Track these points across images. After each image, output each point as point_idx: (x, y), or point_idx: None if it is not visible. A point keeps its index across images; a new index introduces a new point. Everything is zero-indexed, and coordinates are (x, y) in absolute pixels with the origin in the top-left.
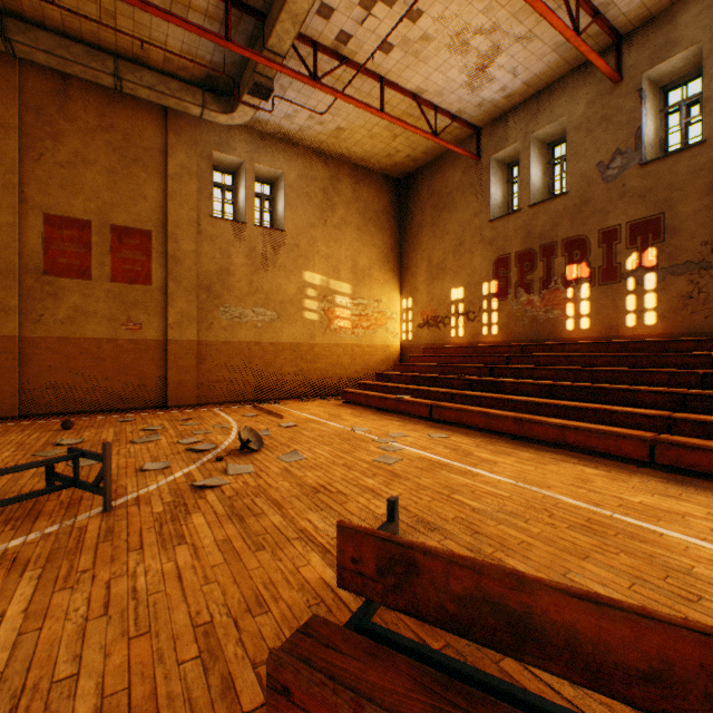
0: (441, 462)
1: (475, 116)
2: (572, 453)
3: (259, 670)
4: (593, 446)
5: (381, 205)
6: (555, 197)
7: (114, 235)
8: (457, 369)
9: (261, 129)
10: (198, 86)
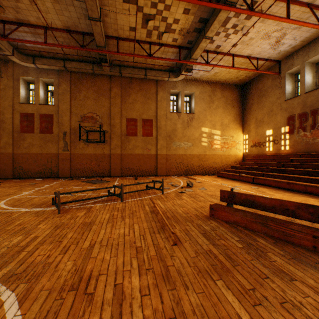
0: (252, 193)
1: (276, 57)
2: (309, 195)
3: (206, 212)
4: (317, 192)
5: (233, 97)
6: (317, 88)
7: (143, 122)
8: (267, 164)
9: (186, 78)
10: (167, 71)
